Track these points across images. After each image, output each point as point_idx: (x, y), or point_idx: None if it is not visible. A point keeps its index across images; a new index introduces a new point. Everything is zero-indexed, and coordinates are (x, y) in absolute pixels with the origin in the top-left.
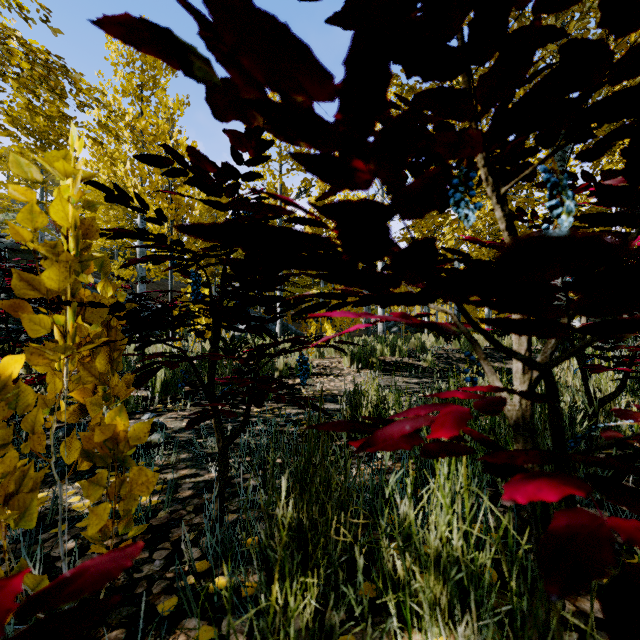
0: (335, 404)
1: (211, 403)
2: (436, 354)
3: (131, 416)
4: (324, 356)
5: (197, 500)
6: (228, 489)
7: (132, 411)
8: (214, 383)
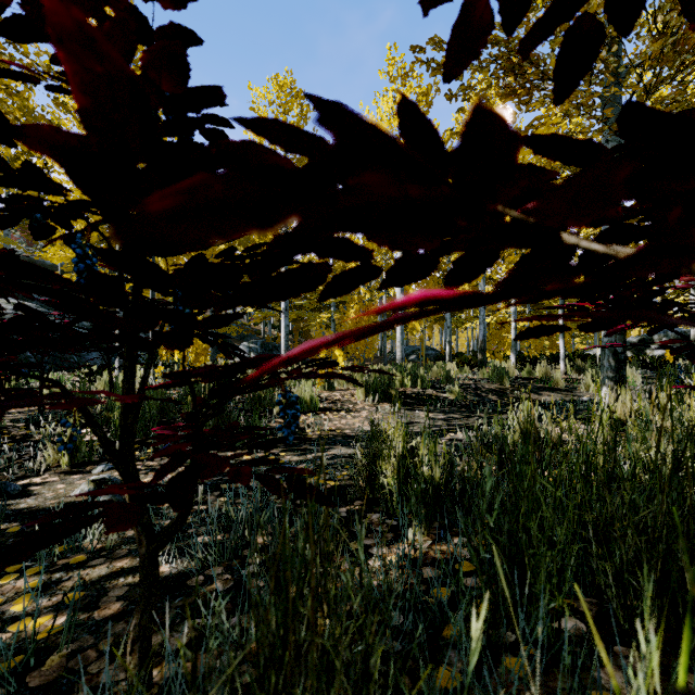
0: (347, 448)
1: (125, 477)
2: (463, 384)
3: (80, 468)
4: (334, 387)
5: (123, 625)
6: (178, 600)
7: (83, 461)
8: (132, 441)
